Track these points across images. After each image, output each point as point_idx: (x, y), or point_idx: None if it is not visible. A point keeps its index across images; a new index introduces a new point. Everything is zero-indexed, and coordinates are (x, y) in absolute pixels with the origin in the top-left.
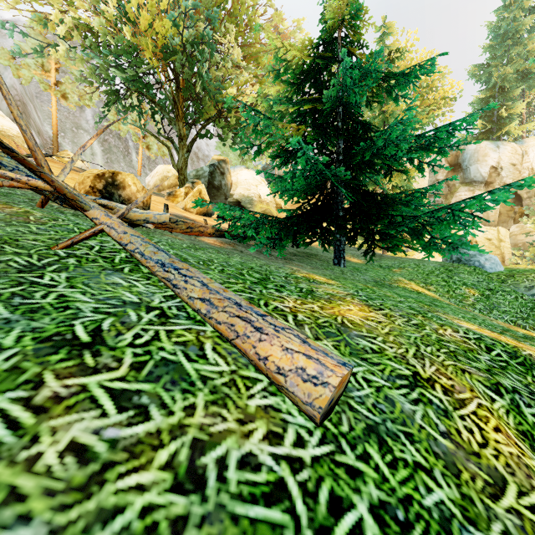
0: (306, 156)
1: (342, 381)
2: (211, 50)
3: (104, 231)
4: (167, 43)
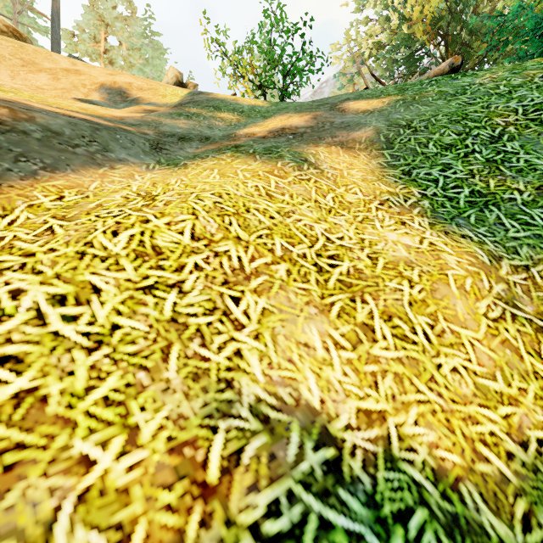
0: (533, 21)
1: (456, 58)
2: None
3: None
4: (434, 17)
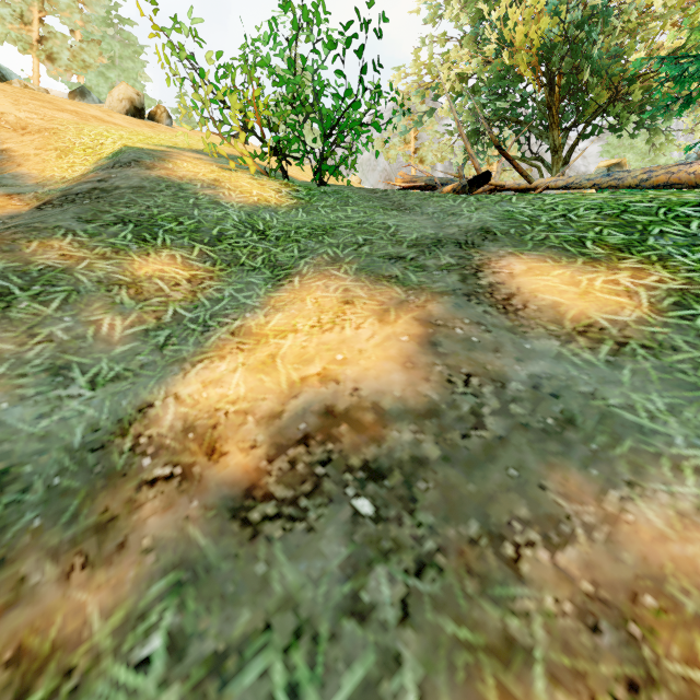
0: None
1: None
2: (605, 18)
3: (548, 188)
4: (545, 44)
